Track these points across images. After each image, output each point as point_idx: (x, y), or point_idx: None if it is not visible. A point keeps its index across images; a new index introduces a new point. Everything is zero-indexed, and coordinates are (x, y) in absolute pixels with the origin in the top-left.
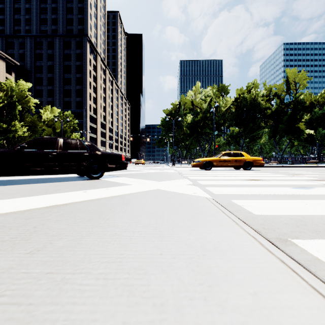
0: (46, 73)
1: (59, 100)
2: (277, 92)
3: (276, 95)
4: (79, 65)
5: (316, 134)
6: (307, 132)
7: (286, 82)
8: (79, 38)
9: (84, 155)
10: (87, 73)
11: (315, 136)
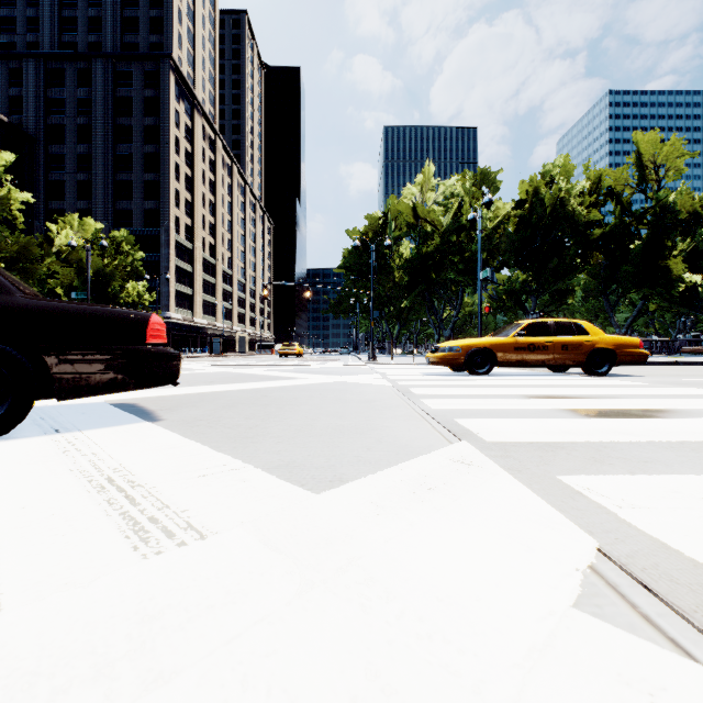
0: (73, 143)
1: (104, 207)
2: (614, 187)
3: (612, 193)
4: (151, 125)
5: None
6: (687, 280)
7: (636, 161)
8: (152, 63)
9: None
10: (169, 145)
11: (702, 291)
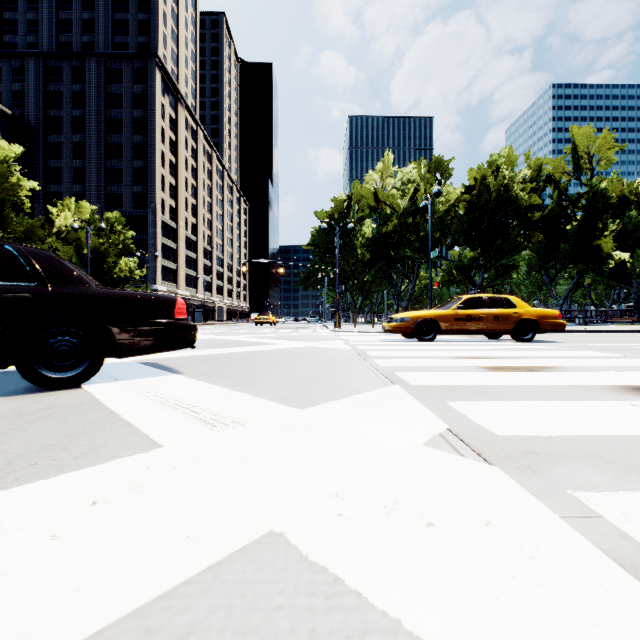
0: (69, 133)
1: (97, 191)
2: (552, 175)
3: (550, 180)
4: (139, 117)
5: (631, 262)
6: (617, 257)
7: (572, 152)
8: (141, 62)
9: (4, 297)
10: (155, 135)
11: (630, 267)
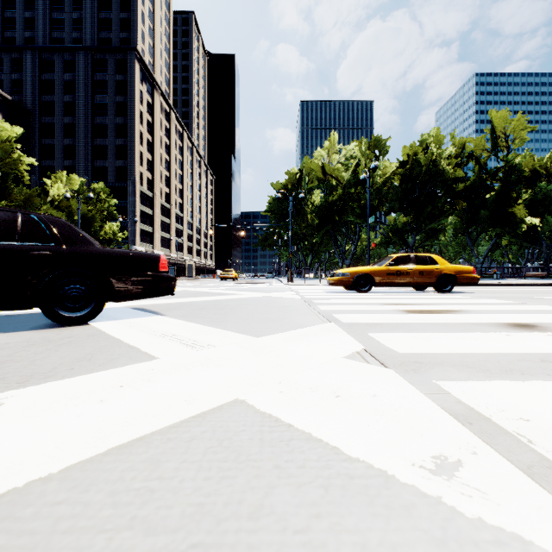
0: (61, 115)
1: (85, 165)
2: (474, 151)
3: (472, 156)
4: (121, 102)
5: (542, 226)
6: (529, 222)
7: (490, 132)
8: (122, 54)
9: (31, 254)
10: (135, 117)
11: (541, 230)
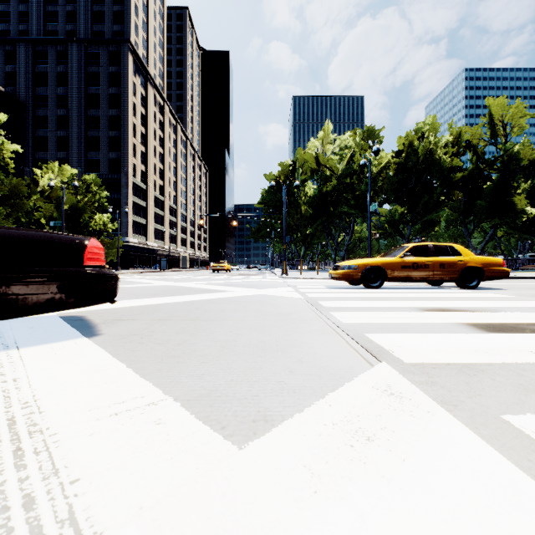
0: (54, 107)
1: (78, 157)
2: (471, 141)
3: (469, 145)
4: (114, 93)
5: None
6: (528, 212)
7: (489, 120)
8: (115, 46)
9: None
10: (128, 109)
11: None
